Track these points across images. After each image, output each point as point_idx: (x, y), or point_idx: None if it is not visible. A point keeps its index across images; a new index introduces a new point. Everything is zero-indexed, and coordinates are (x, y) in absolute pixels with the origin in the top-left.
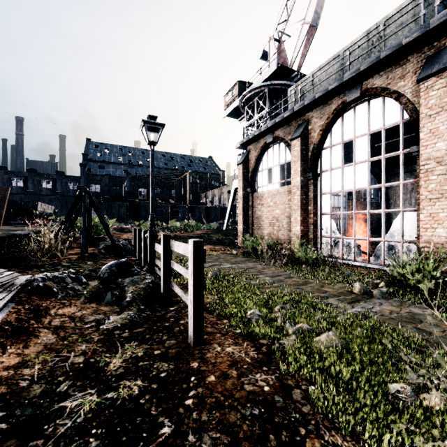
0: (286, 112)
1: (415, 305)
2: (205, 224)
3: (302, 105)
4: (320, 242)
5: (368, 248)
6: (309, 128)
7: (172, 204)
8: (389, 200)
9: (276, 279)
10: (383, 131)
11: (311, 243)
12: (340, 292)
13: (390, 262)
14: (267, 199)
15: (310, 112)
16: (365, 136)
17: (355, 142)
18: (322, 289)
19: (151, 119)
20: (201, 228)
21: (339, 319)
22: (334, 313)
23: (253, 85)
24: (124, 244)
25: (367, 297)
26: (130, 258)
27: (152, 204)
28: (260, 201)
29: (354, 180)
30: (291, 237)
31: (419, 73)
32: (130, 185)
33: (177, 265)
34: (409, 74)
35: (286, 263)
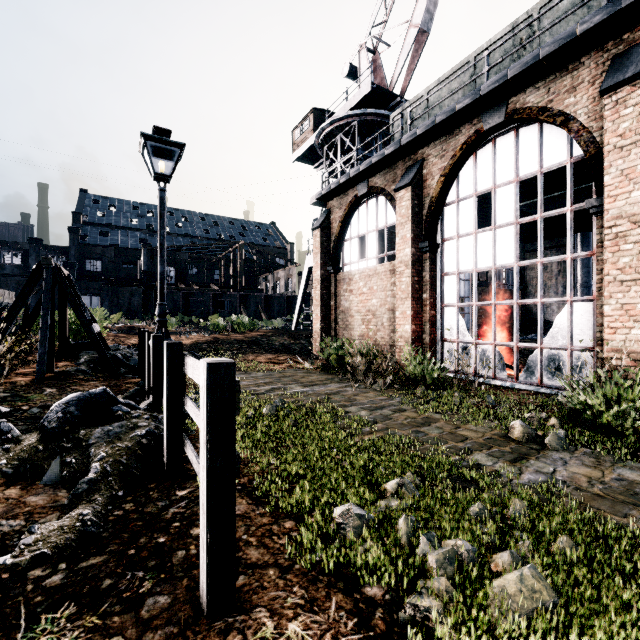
0: (388, 147)
1: (622, 463)
2: (265, 321)
3: (413, 136)
4: (442, 349)
5: (516, 359)
6: (424, 172)
7: (215, 291)
8: (527, 286)
9: (379, 415)
10: (539, 177)
11: (428, 351)
12: (489, 438)
13: (550, 380)
14: (359, 283)
15: (425, 148)
16: (511, 185)
17: (496, 193)
18: (458, 433)
19: (159, 133)
20: (258, 326)
21: (513, 509)
22: (502, 495)
23: (335, 114)
24: (127, 355)
25: (536, 447)
26: (132, 379)
27: (162, 286)
28: (347, 286)
29: (494, 253)
30: (396, 341)
31: (603, 81)
32: (149, 261)
33: (191, 406)
34: (583, 85)
35: (390, 384)
